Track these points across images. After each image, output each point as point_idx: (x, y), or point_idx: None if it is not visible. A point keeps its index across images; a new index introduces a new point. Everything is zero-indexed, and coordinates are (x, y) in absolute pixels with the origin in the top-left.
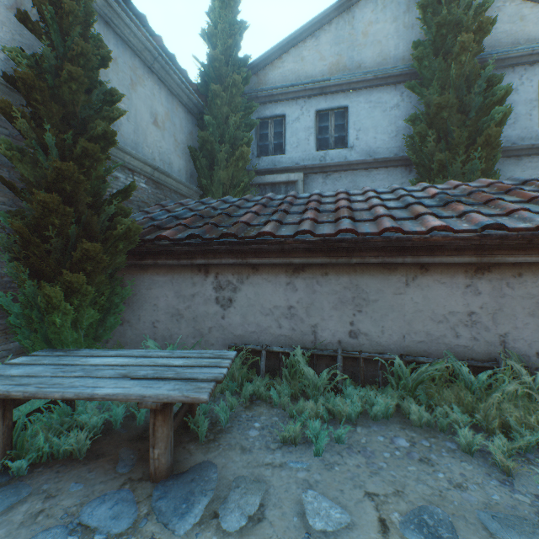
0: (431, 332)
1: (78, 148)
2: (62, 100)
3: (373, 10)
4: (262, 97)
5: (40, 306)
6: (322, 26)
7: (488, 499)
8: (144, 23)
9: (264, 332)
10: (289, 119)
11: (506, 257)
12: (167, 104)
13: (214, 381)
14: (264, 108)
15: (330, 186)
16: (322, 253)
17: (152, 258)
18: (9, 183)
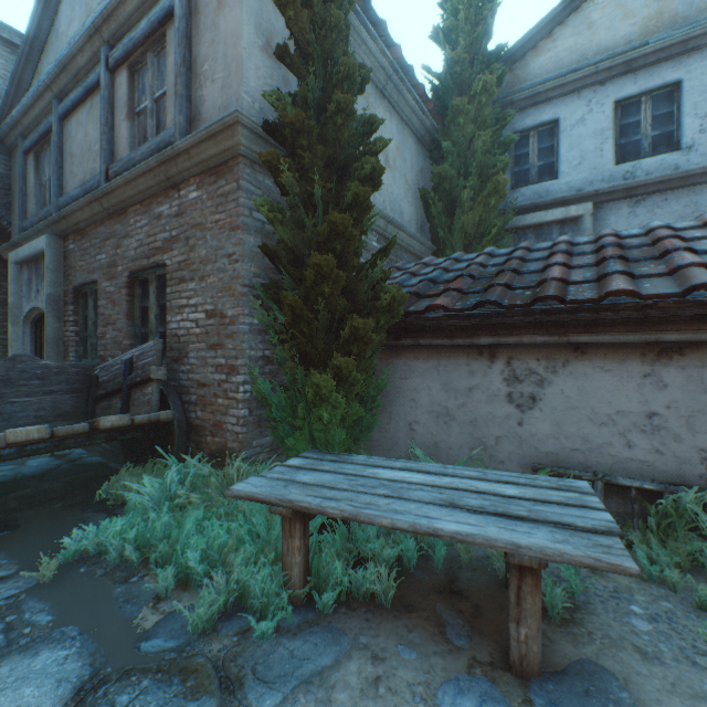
0: None
1: (348, 197)
2: (324, 141)
3: None
4: (519, 100)
5: (307, 396)
6: None
7: None
8: (382, 32)
9: (597, 451)
10: (565, 124)
11: None
12: (397, 135)
13: (614, 535)
14: (521, 116)
15: (644, 218)
16: None
17: (410, 336)
18: (271, 250)
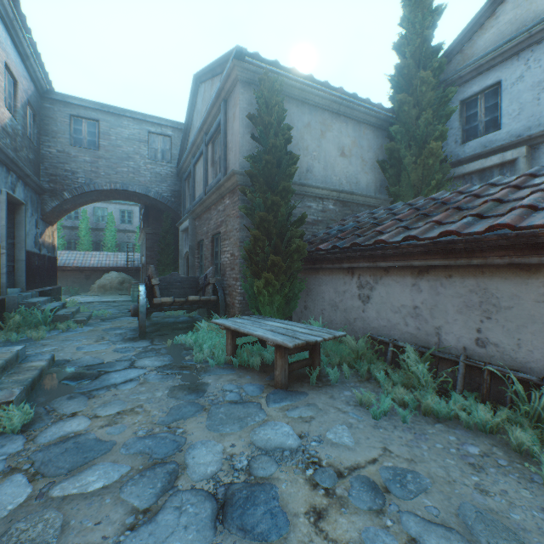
0: None
1: (269, 202)
2: (265, 176)
3: None
4: (466, 74)
5: (255, 291)
6: None
7: (501, 511)
8: (327, 86)
9: (393, 327)
10: (505, 83)
11: None
12: (353, 133)
13: (305, 341)
14: (469, 85)
15: None
16: (440, 255)
17: (319, 263)
18: (246, 227)
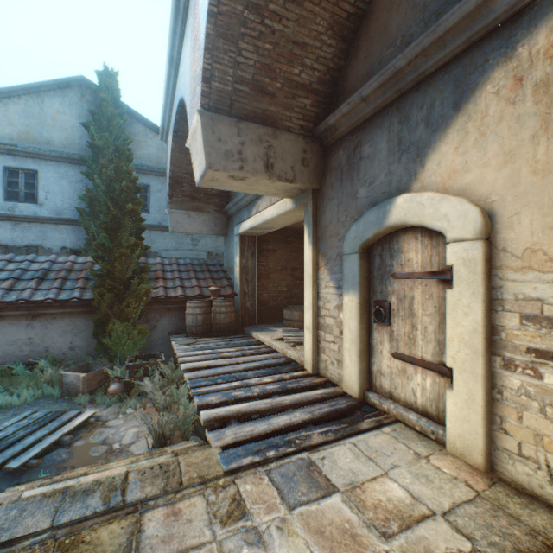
0: (8, 350)
1: None
2: None
3: (62, 103)
4: None
5: None
6: (12, 97)
7: None
8: None
9: None
10: None
11: (44, 311)
12: None
13: None
14: None
15: (20, 233)
16: None
17: None
18: None
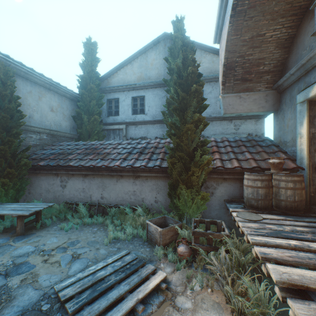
0: (124, 197)
1: (6, 140)
2: (2, 123)
3: (155, 54)
4: (109, 90)
5: None
6: (134, 59)
7: (97, 239)
8: (43, 76)
9: (76, 197)
10: (120, 100)
11: (140, 174)
12: (58, 100)
13: (35, 210)
14: (110, 94)
15: (137, 131)
16: (91, 171)
17: (39, 170)
18: None
